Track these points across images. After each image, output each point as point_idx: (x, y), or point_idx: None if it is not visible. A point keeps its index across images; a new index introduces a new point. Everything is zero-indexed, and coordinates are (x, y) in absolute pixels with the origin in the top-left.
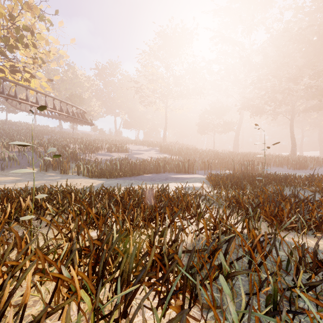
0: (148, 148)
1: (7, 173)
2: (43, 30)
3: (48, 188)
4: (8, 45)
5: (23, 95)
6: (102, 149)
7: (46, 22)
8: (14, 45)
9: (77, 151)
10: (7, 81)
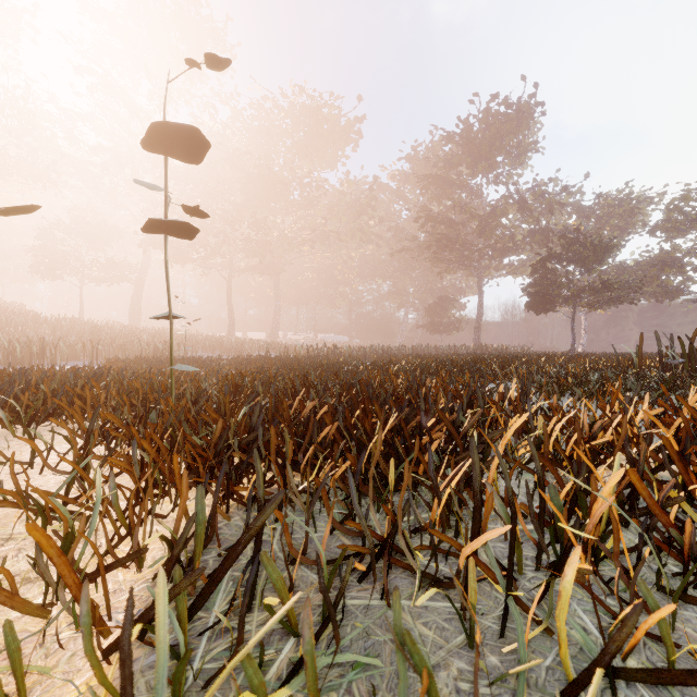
0: None
1: None
2: None
3: None
4: None
5: None
6: None
7: None
8: None
9: None
10: None
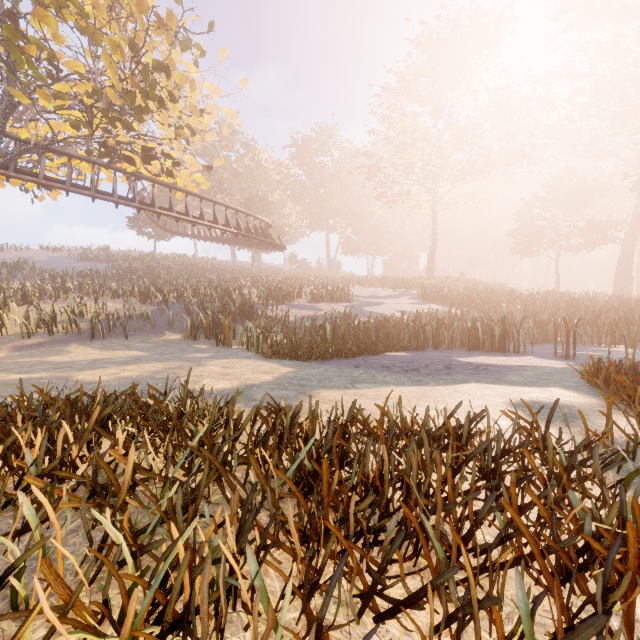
0: (393, 292)
1: (132, 343)
2: (194, 74)
3: (124, 400)
4: (135, 107)
5: (179, 208)
6: (301, 296)
7: (196, 53)
8: (142, 106)
9: (256, 301)
10: (141, 178)
